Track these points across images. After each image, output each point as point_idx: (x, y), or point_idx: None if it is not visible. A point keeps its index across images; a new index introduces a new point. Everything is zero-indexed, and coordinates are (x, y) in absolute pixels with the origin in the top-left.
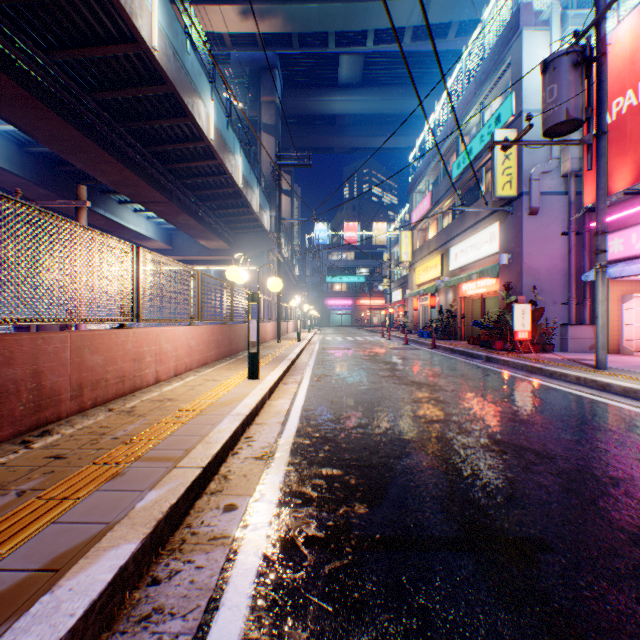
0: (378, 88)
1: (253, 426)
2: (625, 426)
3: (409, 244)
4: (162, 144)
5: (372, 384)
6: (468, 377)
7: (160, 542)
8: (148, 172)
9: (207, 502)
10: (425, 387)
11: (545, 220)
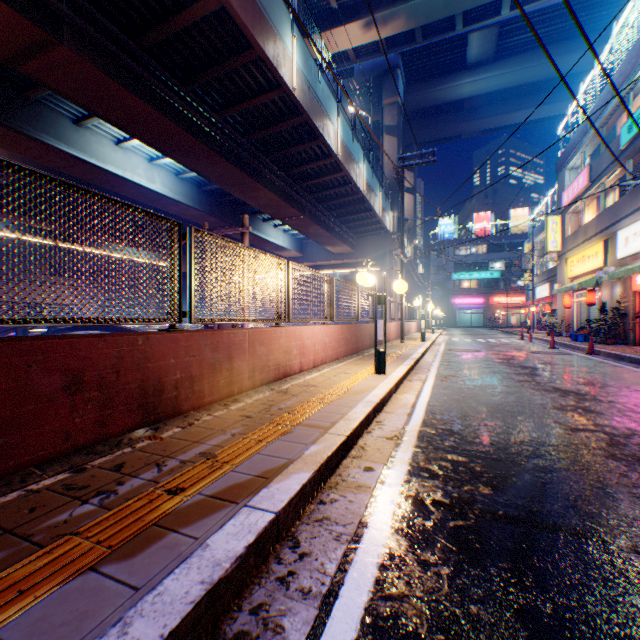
0: (515, 57)
1: (382, 413)
2: None
3: (557, 231)
4: (297, 166)
5: (504, 387)
6: (636, 388)
7: (322, 479)
8: (286, 192)
9: (350, 462)
10: (571, 395)
11: None
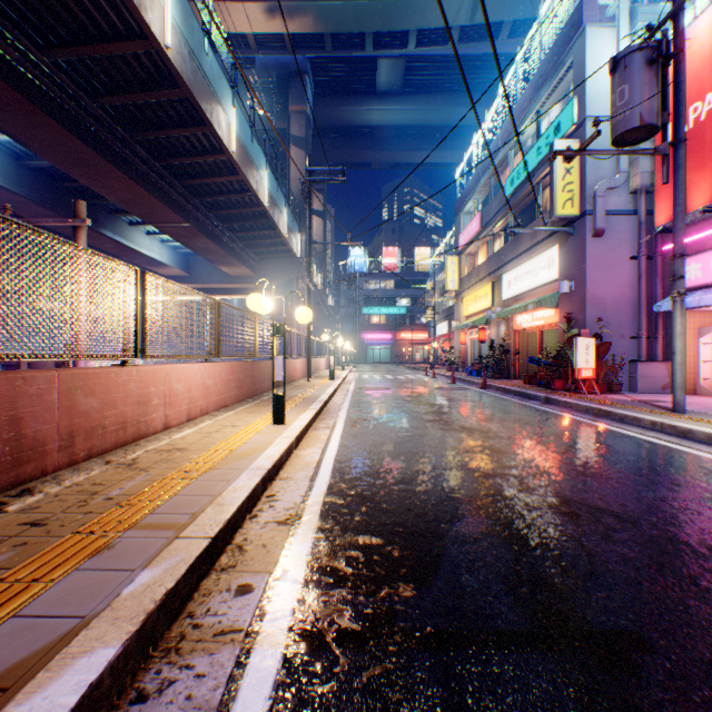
0: (421, 96)
1: (277, 482)
2: None
3: (456, 271)
4: (177, 157)
5: (416, 430)
6: (526, 422)
7: (151, 641)
8: (161, 189)
9: (216, 582)
10: (477, 433)
11: (611, 242)
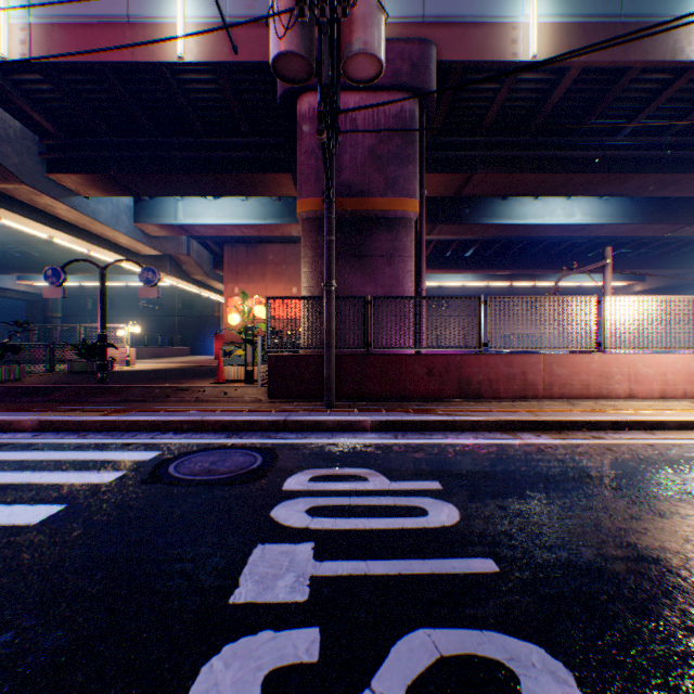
0: None
1: (636, 431)
2: None
3: None
4: None
5: None
6: None
7: (499, 427)
8: None
9: (533, 432)
10: None
11: None
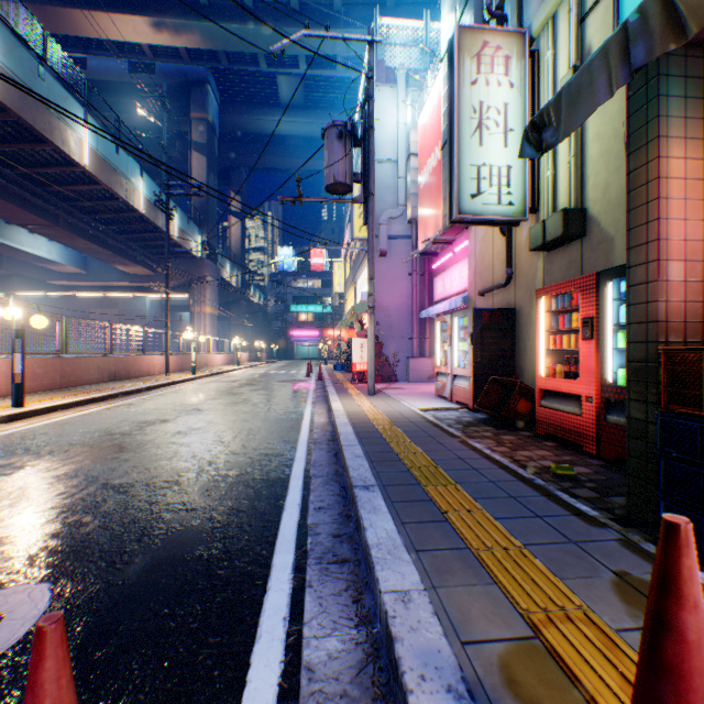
0: (324, 111)
1: None
2: (252, 433)
3: (343, 275)
4: (31, 166)
5: (150, 411)
6: (259, 404)
7: None
8: (19, 194)
9: None
10: (191, 412)
11: (395, 261)
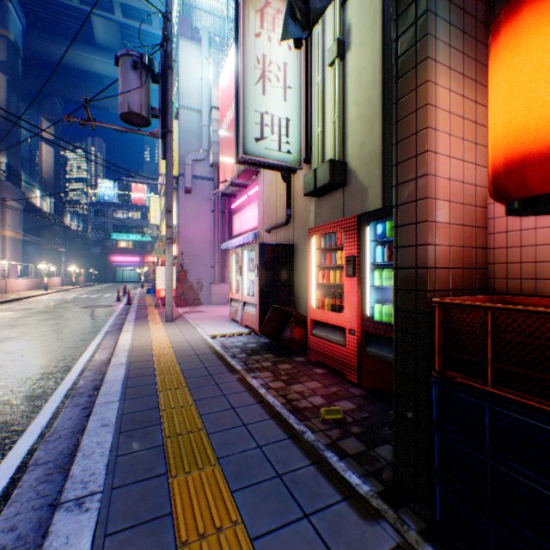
0: None
1: None
2: None
3: (159, 209)
4: None
5: None
6: (38, 338)
7: None
8: None
9: None
10: None
11: (200, 199)
